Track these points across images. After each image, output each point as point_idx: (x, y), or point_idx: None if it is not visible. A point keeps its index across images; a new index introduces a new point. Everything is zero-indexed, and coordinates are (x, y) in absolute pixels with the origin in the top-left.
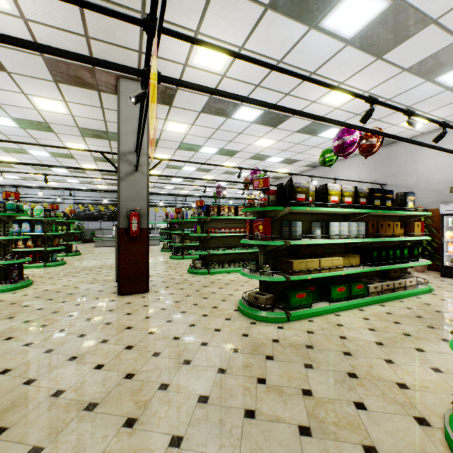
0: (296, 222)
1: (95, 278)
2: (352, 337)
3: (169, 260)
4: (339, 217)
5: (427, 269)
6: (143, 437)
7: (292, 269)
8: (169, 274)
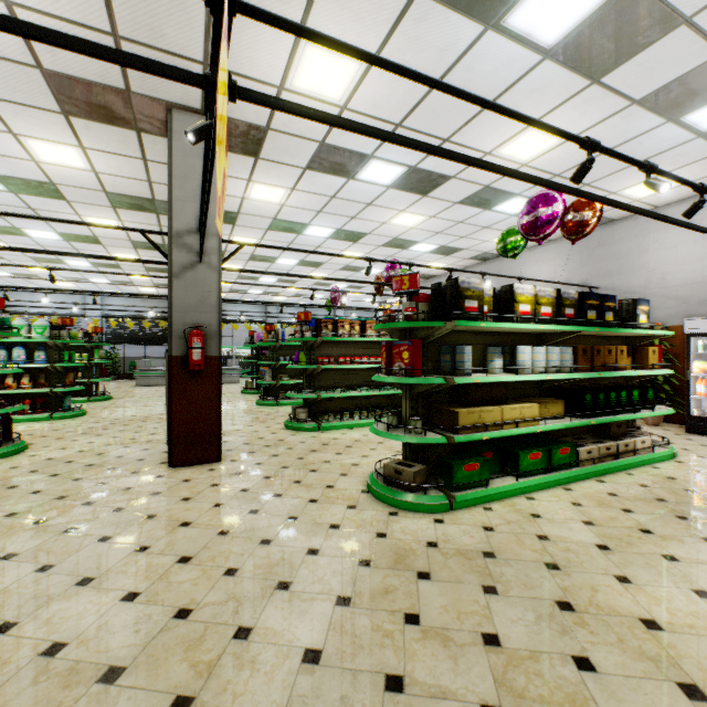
0: (464, 347)
1: (134, 438)
2: (557, 537)
3: (255, 408)
4: (530, 339)
5: (663, 420)
6: None
7: (458, 423)
8: (255, 431)
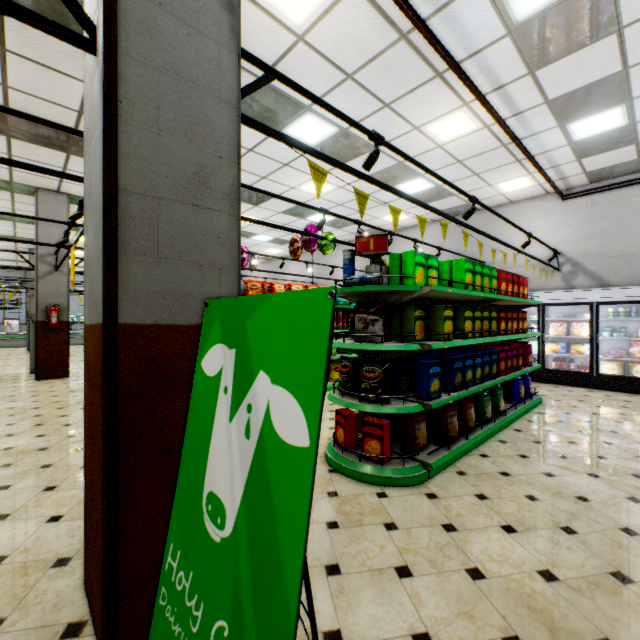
0: None
1: (3, 373)
2: None
3: None
4: None
5: None
6: (68, 409)
7: None
8: None
